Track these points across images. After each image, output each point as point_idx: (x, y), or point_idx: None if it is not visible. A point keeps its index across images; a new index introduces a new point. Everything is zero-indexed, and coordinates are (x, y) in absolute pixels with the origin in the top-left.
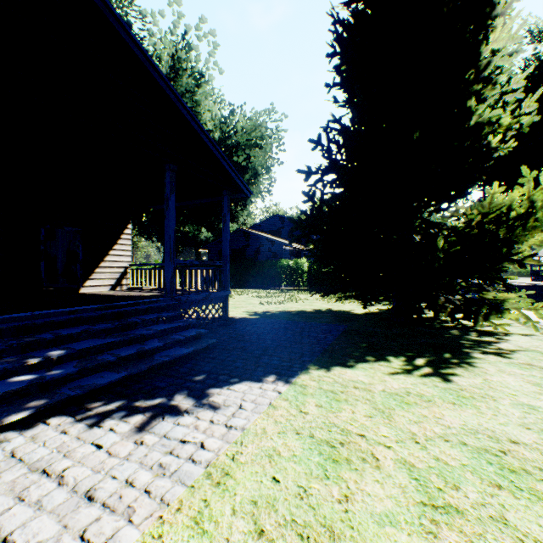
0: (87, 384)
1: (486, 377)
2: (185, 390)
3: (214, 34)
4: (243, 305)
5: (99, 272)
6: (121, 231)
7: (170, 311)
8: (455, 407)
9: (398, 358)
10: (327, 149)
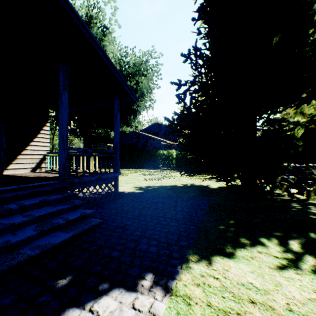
0: None
1: None
2: None
3: (114, 0)
4: (133, 181)
5: (21, 158)
6: (41, 127)
7: (60, 193)
8: None
9: (271, 240)
10: (194, 63)
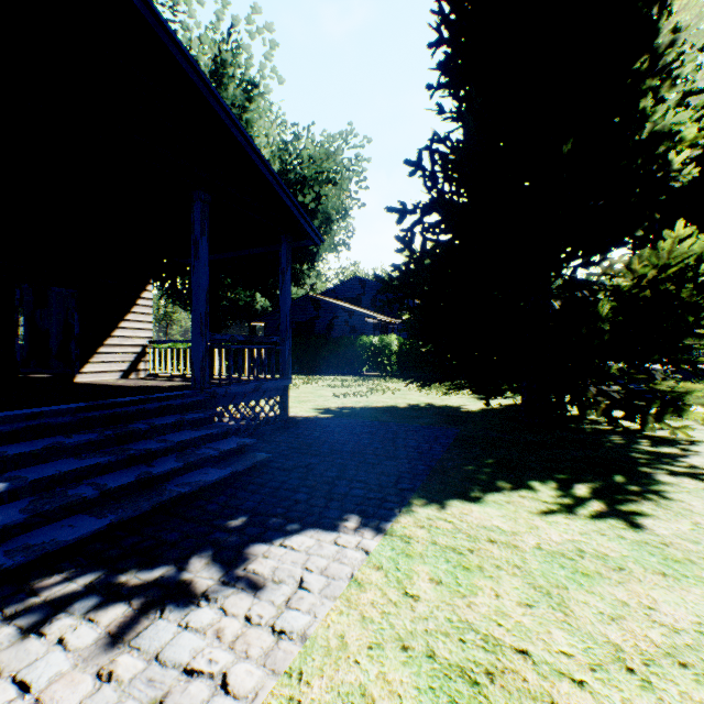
0: (40, 542)
1: (695, 518)
2: (209, 548)
3: (271, 28)
4: (311, 397)
5: (104, 353)
6: (137, 294)
7: (199, 411)
8: (669, 583)
9: (546, 484)
10: (430, 176)
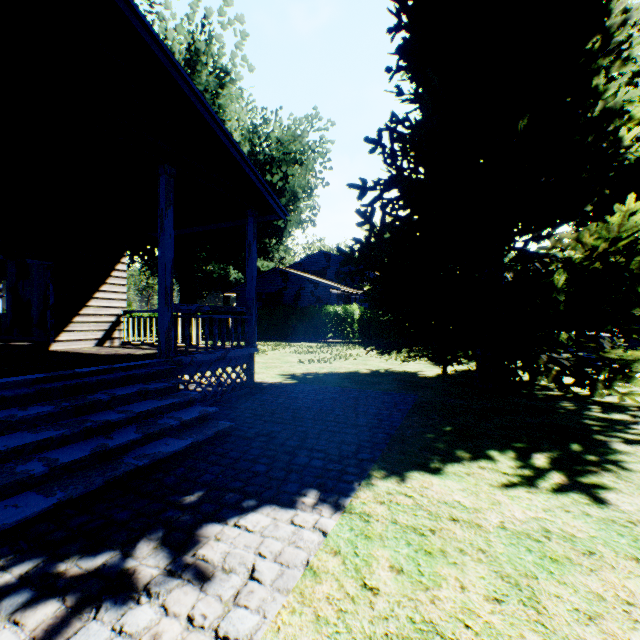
0: None
1: None
2: (160, 530)
3: (241, 19)
4: (278, 363)
5: (80, 322)
6: (112, 266)
7: (164, 380)
8: None
9: (505, 453)
10: (389, 153)
